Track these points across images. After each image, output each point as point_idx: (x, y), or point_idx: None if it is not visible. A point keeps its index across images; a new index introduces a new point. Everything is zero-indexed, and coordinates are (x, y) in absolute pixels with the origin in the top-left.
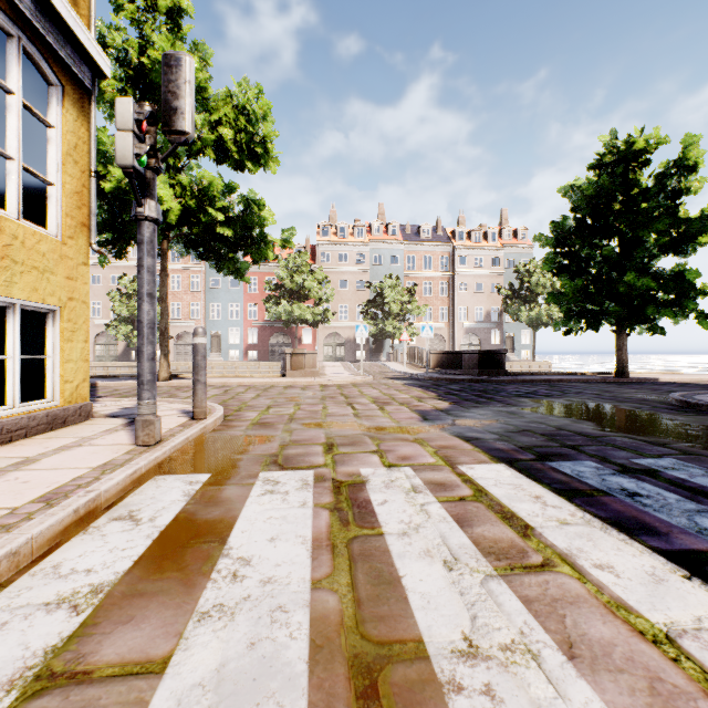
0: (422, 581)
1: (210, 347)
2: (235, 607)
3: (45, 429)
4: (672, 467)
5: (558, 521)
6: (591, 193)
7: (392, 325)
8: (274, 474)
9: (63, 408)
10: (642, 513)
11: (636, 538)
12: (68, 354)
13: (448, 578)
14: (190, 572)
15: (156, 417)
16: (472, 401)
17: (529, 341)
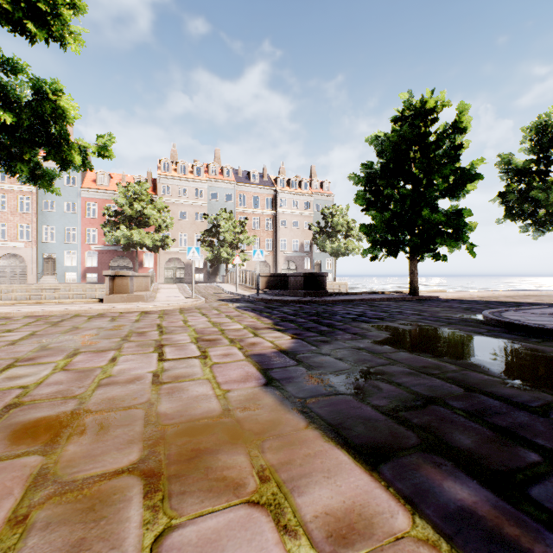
0: None
1: (43, 270)
2: None
3: None
4: None
5: None
6: (395, 139)
7: (226, 252)
8: None
9: None
10: None
11: None
12: None
13: None
14: None
15: None
16: (315, 330)
17: (331, 266)
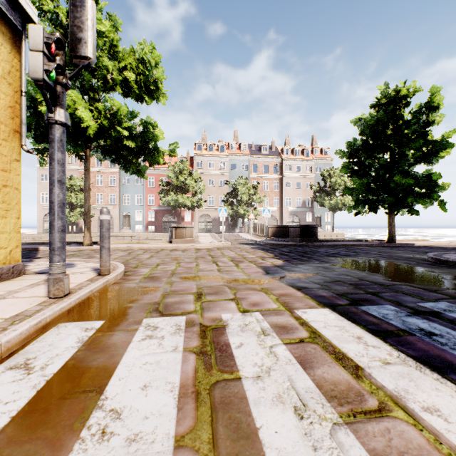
0: (277, 433)
1: (123, 223)
2: None
3: None
4: (448, 309)
5: (380, 361)
6: (372, 122)
7: (243, 209)
8: (155, 320)
9: None
10: (442, 352)
11: (447, 376)
12: (2, 227)
13: (300, 428)
14: (62, 430)
15: (65, 275)
16: (298, 259)
17: (330, 219)
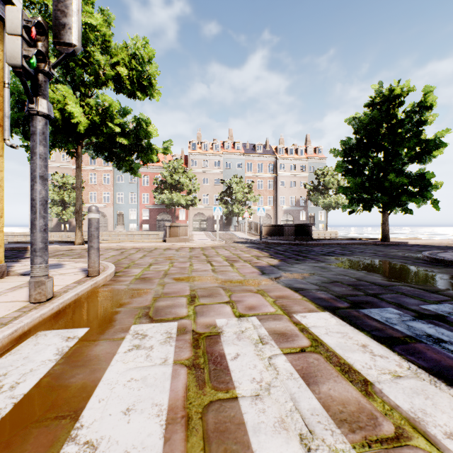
0: None
1: (117, 222)
2: None
3: None
4: (452, 312)
5: (390, 374)
6: (367, 121)
7: (237, 208)
8: (144, 326)
9: None
10: None
11: None
12: None
13: None
14: None
15: (47, 278)
16: (294, 258)
17: (323, 218)
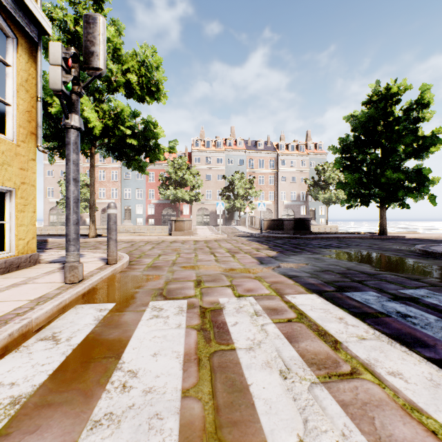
0: (264, 388)
1: (124, 217)
2: (121, 416)
3: (4, 272)
4: (426, 295)
5: (357, 337)
6: (364, 119)
7: (239, 203)
8: (160, 302)
9: (17, 257)
10: (413, 330)
11: (413, 349)
12: (21, 220)
13: (284, 385)
14: (90, 384)
15: (79, 263)
16: (291, 250)
17: (324, 213)
